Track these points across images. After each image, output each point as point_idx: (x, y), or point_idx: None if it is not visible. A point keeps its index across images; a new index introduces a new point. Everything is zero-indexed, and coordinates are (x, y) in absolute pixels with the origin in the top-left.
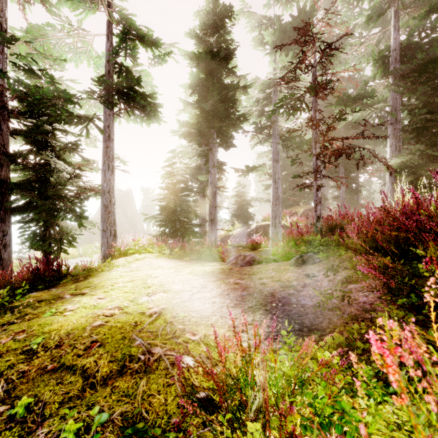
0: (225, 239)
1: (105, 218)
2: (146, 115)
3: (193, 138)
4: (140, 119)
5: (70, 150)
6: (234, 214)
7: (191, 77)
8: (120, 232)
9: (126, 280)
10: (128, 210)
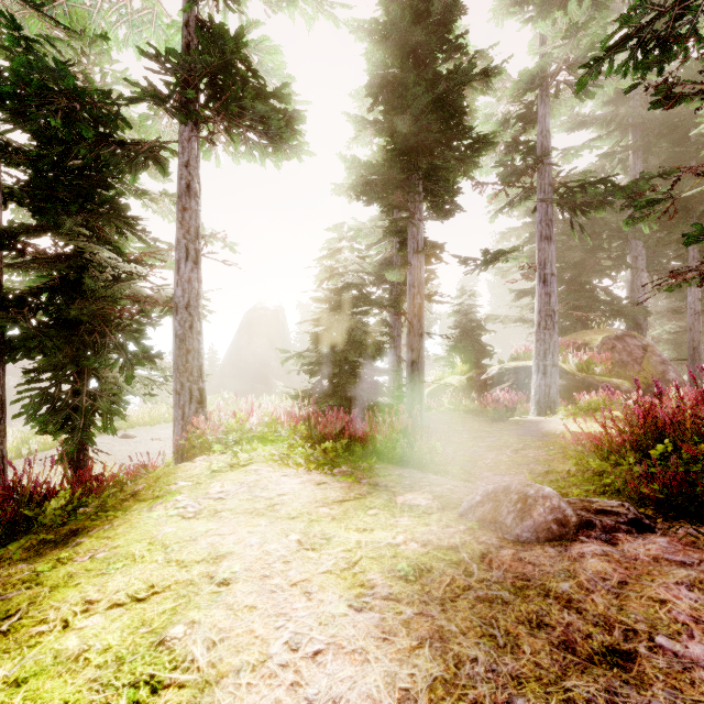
0: (437, 393)
1: (177, 365)
2: (271, 141)
3: (374, 196)
4: (260, 152)
5: (104, 218)
6: (453, 346)
7: (369, 64)
8: (264, 374)
9: (126, 596)
10: (277, 339)
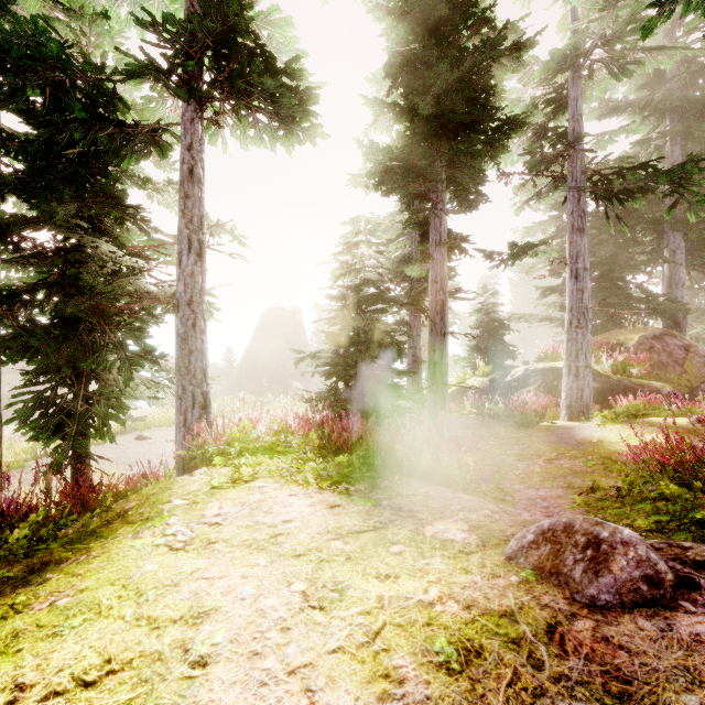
0: (458, 396)
1: (179, 366)
2: (281, 123)
3: (394, 185)
4: (270, 135)
5: (99, 206)
6: (475, 346)
7: (388, 41)
8: (280, 375)
9: (71, 677)
10: (294, 340)
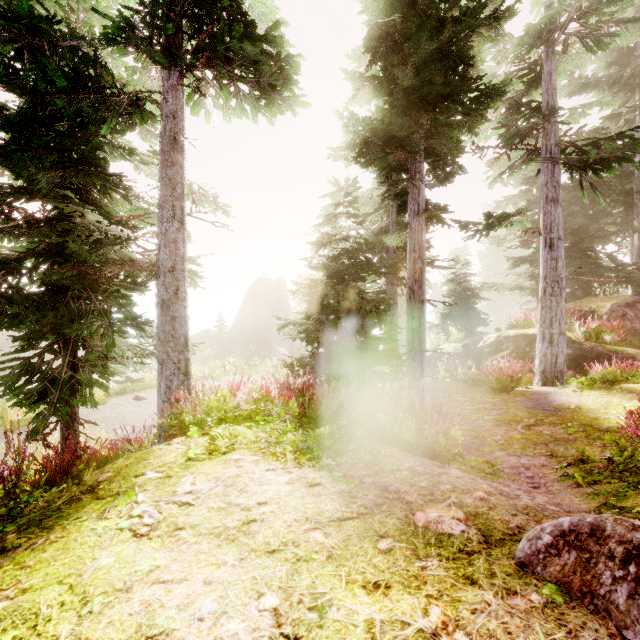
0: (432, 360)
1: (159, 333)
2: (262, 92)
3: (373, 157)
4: (252, 105)
5: (82, 174)
6: (447, 314)
7: (368, 13)
8: (267, 340)
9: None
10: (279, 308)
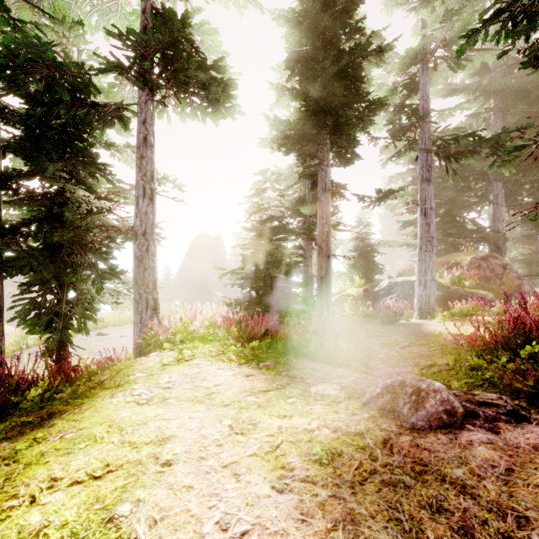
0: (340, 302)
1: (136, 279)
2: (210, 103)
3: (292, 147)
4: (202, 112)
5: (79, 164)
6: (353, 265)
7: (287, 43)
8: (206, 287)
9: (85, 474)
10: (217, 260)
